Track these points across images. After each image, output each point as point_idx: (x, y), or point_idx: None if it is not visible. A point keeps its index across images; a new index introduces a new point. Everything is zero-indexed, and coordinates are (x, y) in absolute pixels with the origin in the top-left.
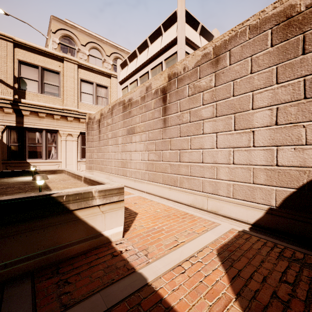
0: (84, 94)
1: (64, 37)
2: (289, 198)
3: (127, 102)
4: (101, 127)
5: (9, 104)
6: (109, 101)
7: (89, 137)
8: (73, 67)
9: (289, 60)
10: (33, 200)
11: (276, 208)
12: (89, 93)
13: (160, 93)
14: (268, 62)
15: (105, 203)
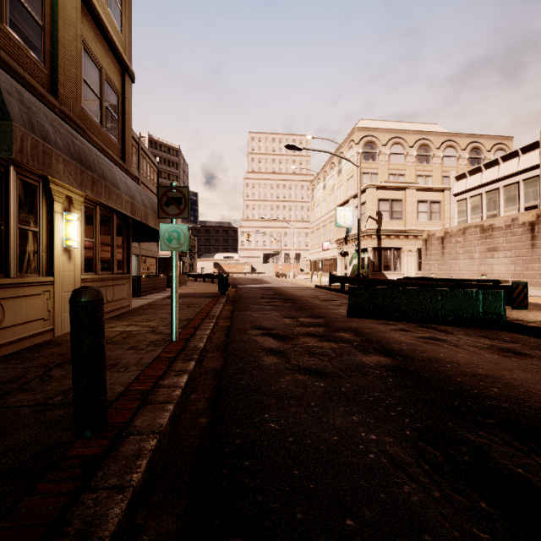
0: (420, 214)
1: (366, 144)
2: None
3: (487, 227)
4: (445, 244)
5: (375, 232)
6: (441, 214)
7: (428, 252)
8: (412, 192)
9: None
10: (494, 280)
11: None
12: (424, 211)
13: (528, 225)
14: None
15: None
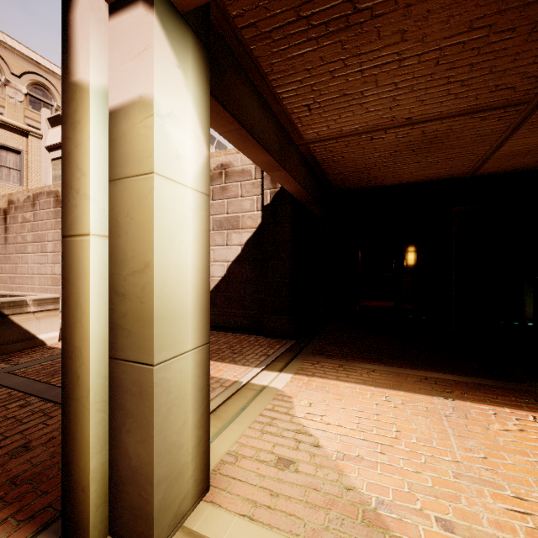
0: None
1: None
2: None
3: None
4: (9, 223)
5: None
6: (24, 175)
7: None
8: None
9: None
10: None
11: None
12: None
13: None
14: None
15: (40, 311)
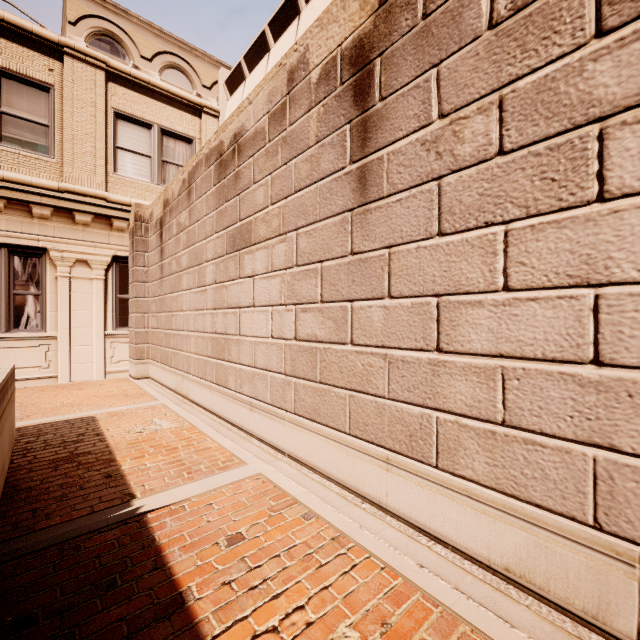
0: (124, 154)
1: (99, 35)
2: None
3: (230, 146)
4: (164, 241)
5: None
6: None
7: (136, 270)
8: (92, 75)
9: None
10: None
11: None
12: (142, 153)
13: (344, 70)
14: None
15: None
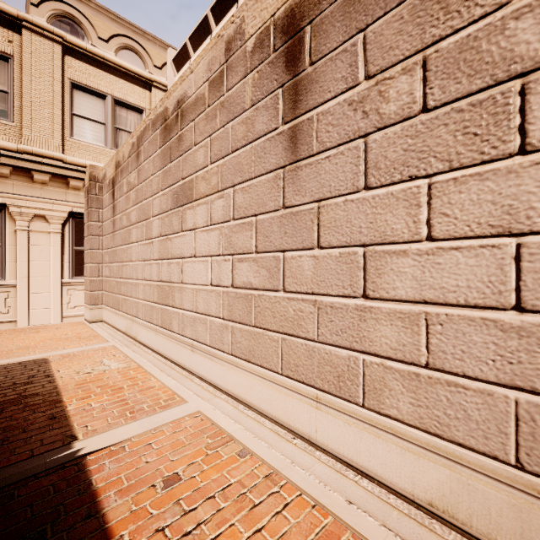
0: (80, 121)
1: (60, 17)
2: None
3: (174, 112)
4: (116, 198)
5: None
6: None
7: (91, 224)
8: (49, 48)
9: None
10: None
11: None
12: (96, 120)
13: (276, 38)
14: None
15: None
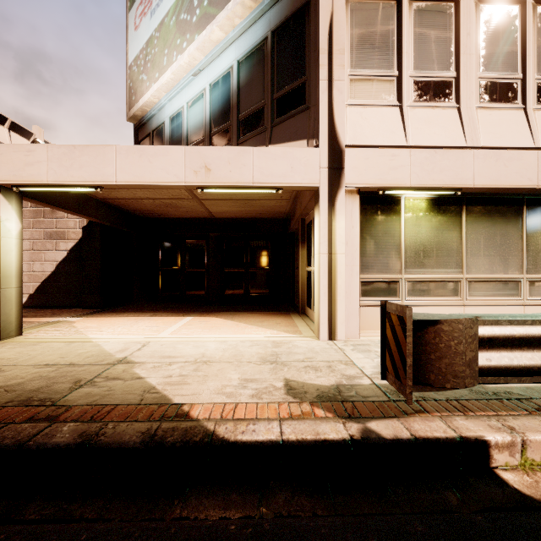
0: None
1: None
2: (38, 288)
3: None
4: None
5: None
6: None
7: None
8: None
9: (38, 218)
10: None
11: (33, 294)
12: None
13: None
14: (29, 215)
15: None
